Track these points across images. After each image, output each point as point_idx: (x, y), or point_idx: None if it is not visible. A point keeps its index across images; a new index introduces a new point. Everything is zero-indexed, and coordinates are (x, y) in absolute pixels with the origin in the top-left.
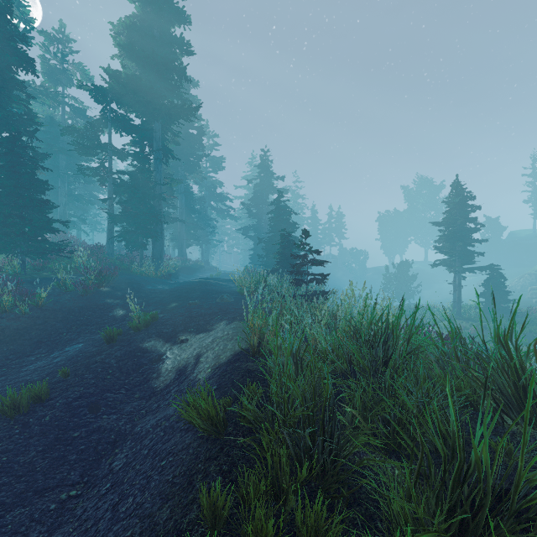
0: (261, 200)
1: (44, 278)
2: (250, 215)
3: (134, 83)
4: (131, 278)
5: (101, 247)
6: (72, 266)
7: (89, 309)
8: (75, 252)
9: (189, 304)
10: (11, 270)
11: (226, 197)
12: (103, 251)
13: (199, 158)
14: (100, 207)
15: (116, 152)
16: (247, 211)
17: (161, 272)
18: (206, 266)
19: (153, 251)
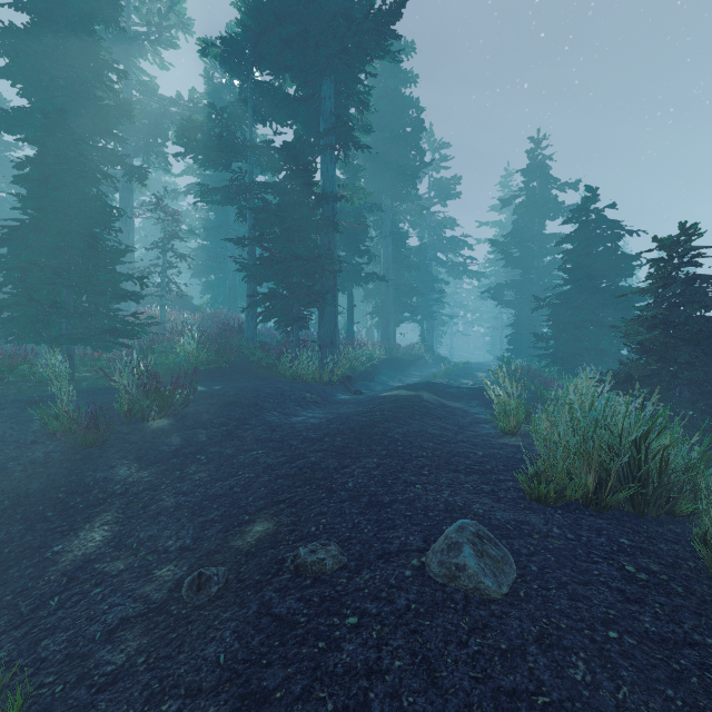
0: (528, 234)
1: (86, 389)
2: (508, 261)
3: (277, 1)
4: (252, 391)
5: (240, 326)
6: (168, 362)
7: (36, 506)
8: (182, 336)
9: (292, 561)
10: (39, 373)
11: (462, 242)
12: (234, 333)
13: (414, 171)
14: (232, 256)
15: (252, 148)
16: (498, 264)
17: (328, 373)
18: (429, 355)
19: (320, 331)
